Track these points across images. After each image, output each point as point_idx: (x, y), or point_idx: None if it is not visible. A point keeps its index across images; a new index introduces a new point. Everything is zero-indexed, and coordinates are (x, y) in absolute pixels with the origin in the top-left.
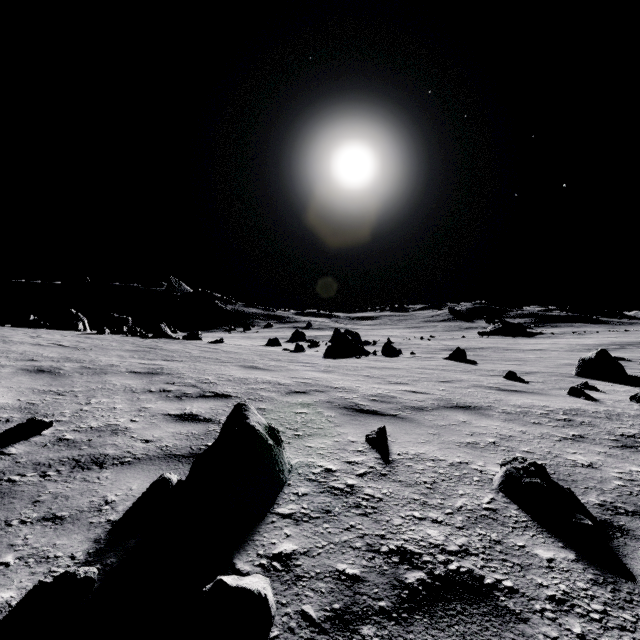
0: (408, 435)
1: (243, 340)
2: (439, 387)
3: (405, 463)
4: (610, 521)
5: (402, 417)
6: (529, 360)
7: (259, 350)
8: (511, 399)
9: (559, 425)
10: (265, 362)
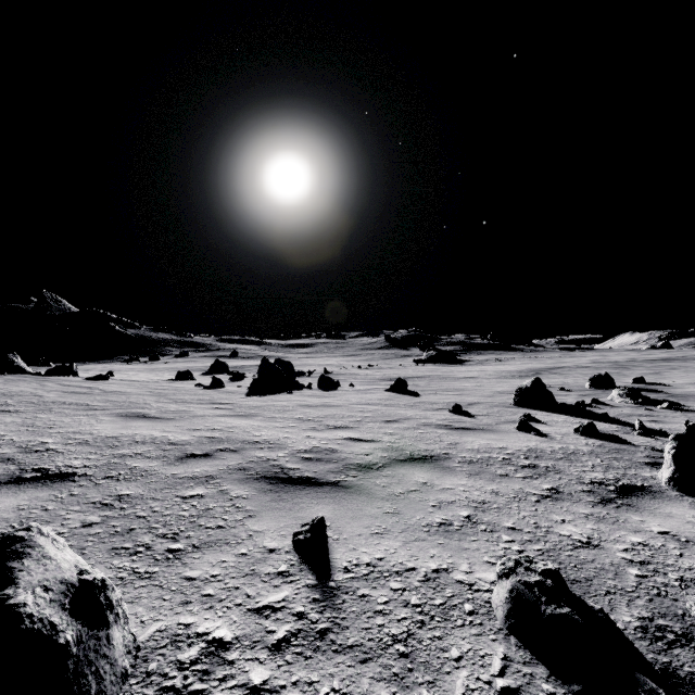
0: (357, 521)
1: (144, 373)
2: (386, 430)
3: (357, 590)
4: (673, 668)
5: (346, 485)
6: (466, 389)
7: (160, 387)
8: (467, 441)
9: (528, 475)
10: (162, 406)
